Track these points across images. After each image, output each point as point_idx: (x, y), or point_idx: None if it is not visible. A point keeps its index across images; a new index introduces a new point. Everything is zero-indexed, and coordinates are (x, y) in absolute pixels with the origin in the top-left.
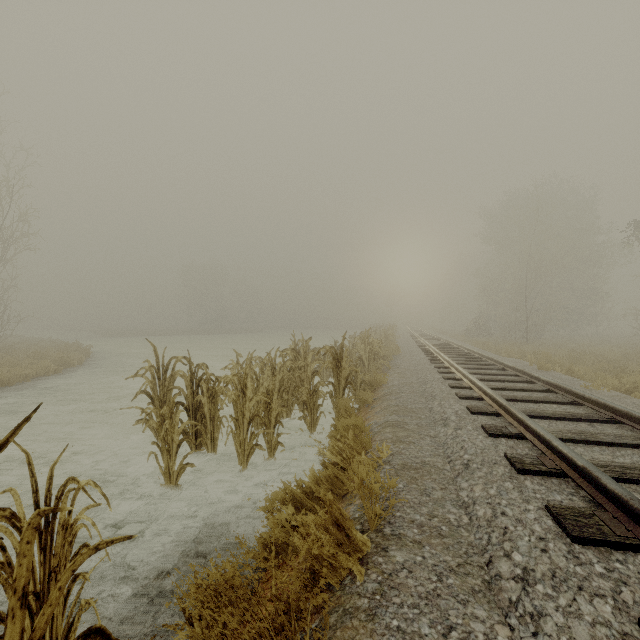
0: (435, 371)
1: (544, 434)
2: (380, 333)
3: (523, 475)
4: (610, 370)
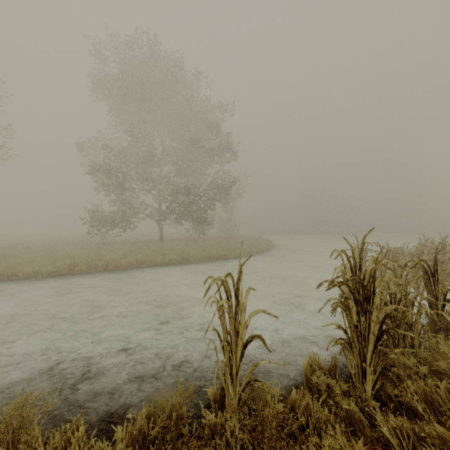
0: None
1: None
2: None
3: None
4: None
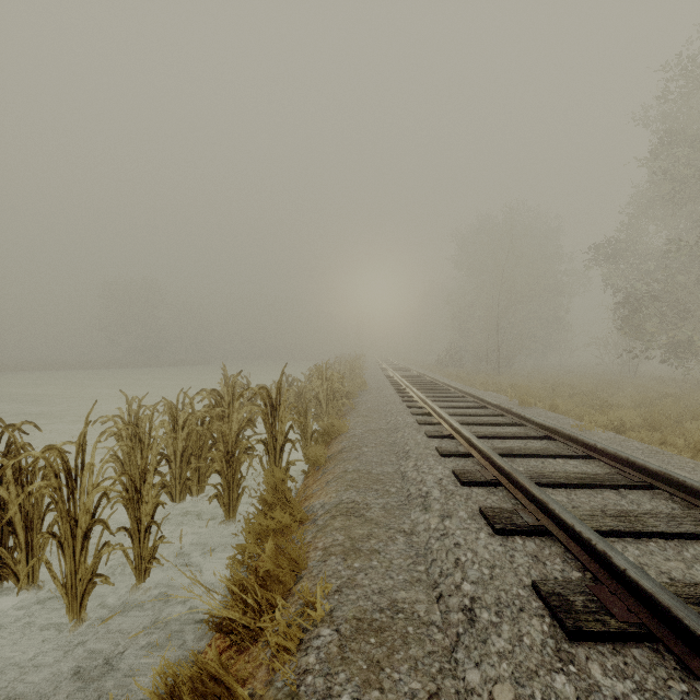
0: (408, 412)
1: (591, 538)
2: (345, 364)
3: (581, 645)
4: (590, 404)
